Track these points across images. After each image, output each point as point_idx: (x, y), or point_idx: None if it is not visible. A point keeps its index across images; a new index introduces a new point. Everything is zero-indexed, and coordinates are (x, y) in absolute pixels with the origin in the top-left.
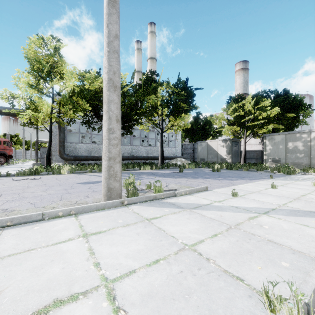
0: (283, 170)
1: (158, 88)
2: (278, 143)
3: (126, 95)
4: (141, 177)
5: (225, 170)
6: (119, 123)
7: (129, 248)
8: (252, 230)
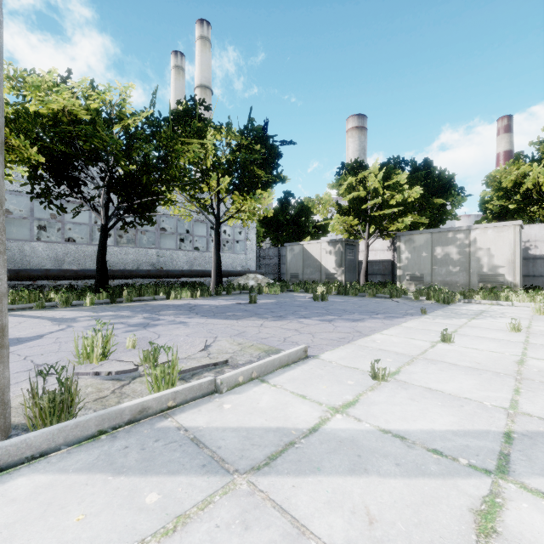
0: (436, 295)
1: (208, 133)
2: (420, 249)
3: (134, 138)
4: (156, 319)
5: (335, 297)
6: None
7: None
8: None
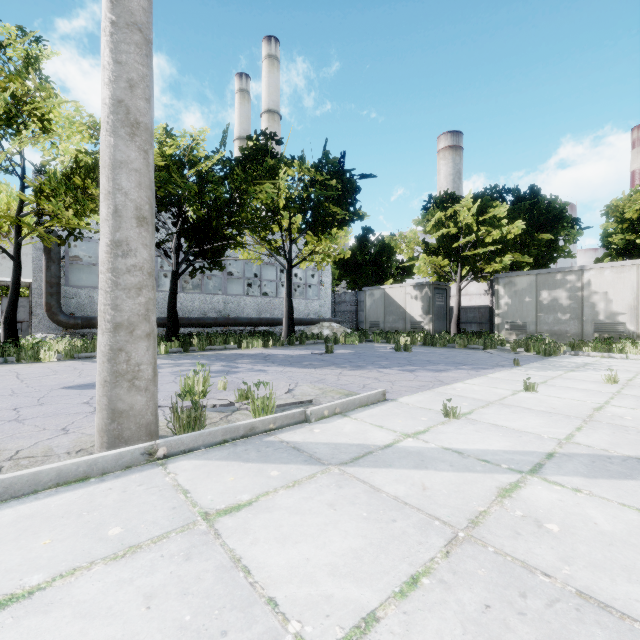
0: (536, 346)
1: (280, 170)
2: (522, 293)
3: (206, 181)
4: (235, 367)
5: (420, 347)
6: (147, 227)
7: None
8: (519, 544)
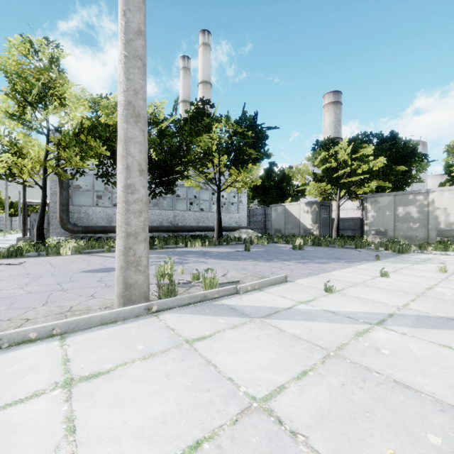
0: (393, 246)
1: (213, 126)
2: (384, 209)
3: (164, 135)
4: (185, 259)
5: (310, 247)
6: (144, 176)
7: (147, 412)
8: (365, 359)
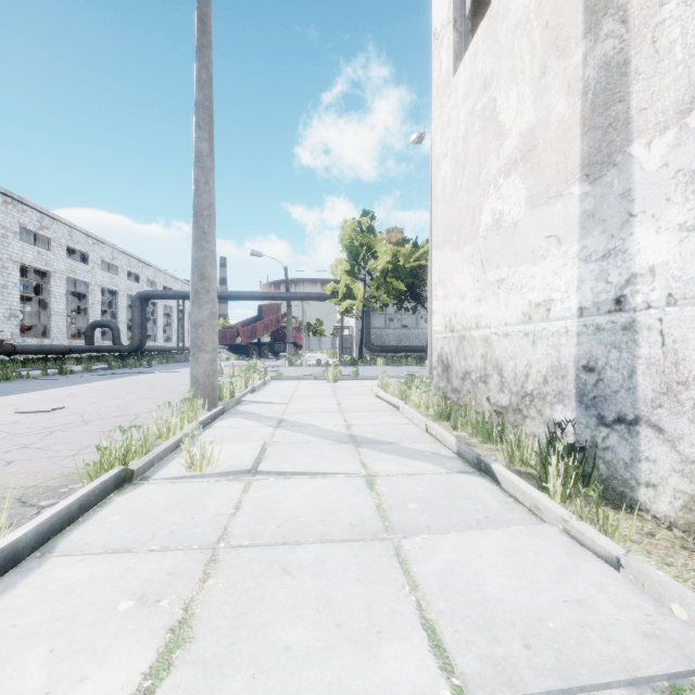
0: None
1: None
2: None
3: None
4: None
5: None
6: None
7: None
8: None
